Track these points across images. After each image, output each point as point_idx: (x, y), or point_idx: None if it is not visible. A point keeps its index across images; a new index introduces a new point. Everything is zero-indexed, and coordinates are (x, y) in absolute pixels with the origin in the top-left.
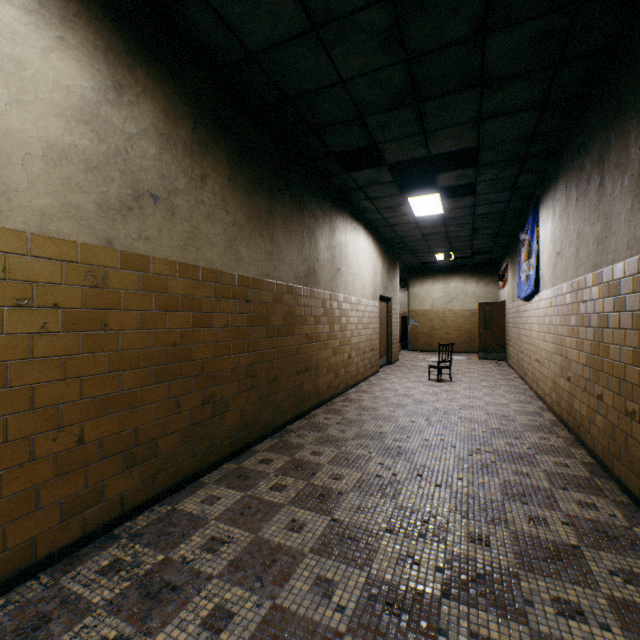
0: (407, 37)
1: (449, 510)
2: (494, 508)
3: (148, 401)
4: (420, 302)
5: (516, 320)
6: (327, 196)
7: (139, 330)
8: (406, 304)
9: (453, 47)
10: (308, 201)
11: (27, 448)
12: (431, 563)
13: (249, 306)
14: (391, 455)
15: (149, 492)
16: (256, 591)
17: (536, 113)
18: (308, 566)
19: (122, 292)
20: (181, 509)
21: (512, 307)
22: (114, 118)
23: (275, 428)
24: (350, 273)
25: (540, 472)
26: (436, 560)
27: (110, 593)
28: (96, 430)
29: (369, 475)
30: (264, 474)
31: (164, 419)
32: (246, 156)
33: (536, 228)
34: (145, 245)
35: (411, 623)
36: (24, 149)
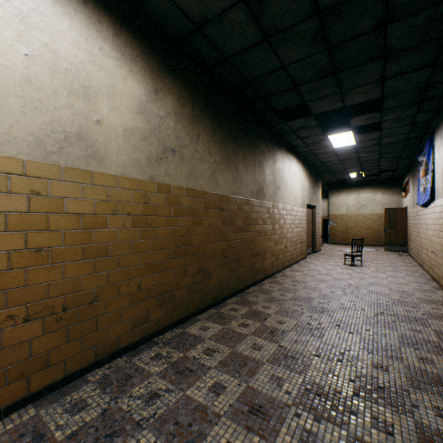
0: (329, 35)
1: (359, 348)
2: (392, 350)
3: (170, 268)
4: (337, 208)
5: (416, 221)
6: (270, 139)
7: (166, 227)
8: (326, 210)
9: (362, 36)
10: (258, 143)
11: (117, 288)
12: (346, 376)
13: (223, 213)
14: (317, 312)
15: (170, 320)
16: (237, 377)
17: (429, 70)
18: (266, 369)
19: (158, 206)
20: (188, 331)
21: (412, 212)
22: (154, 109)
23: (238, 290)
24: (286, 189)
25: (430, 330)
26: (349, 375)
27: (158, 369)
28: (146, 282)
29: (302, 322)
30: (234, 317)
31: (178, 279)
32: (221, 119)
33: (432, 152)
34: (168, 179)
35: (333, 406)
36: (115, 132)
